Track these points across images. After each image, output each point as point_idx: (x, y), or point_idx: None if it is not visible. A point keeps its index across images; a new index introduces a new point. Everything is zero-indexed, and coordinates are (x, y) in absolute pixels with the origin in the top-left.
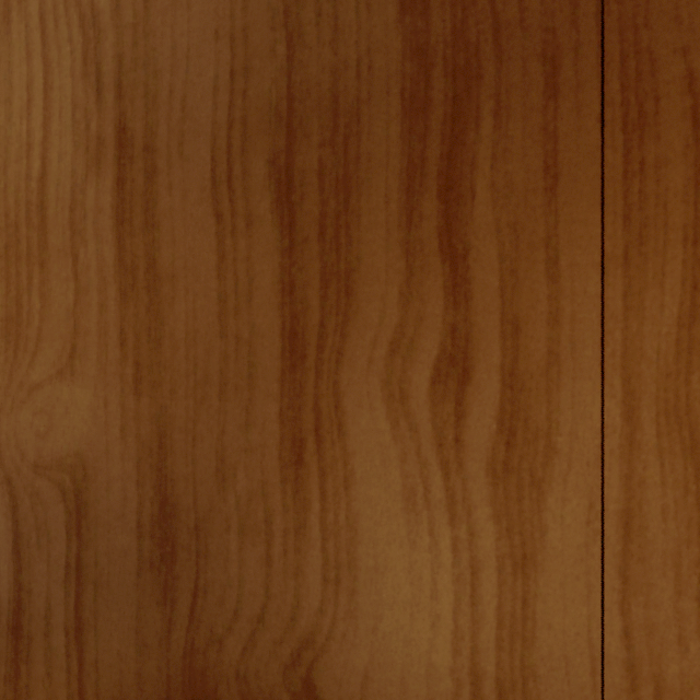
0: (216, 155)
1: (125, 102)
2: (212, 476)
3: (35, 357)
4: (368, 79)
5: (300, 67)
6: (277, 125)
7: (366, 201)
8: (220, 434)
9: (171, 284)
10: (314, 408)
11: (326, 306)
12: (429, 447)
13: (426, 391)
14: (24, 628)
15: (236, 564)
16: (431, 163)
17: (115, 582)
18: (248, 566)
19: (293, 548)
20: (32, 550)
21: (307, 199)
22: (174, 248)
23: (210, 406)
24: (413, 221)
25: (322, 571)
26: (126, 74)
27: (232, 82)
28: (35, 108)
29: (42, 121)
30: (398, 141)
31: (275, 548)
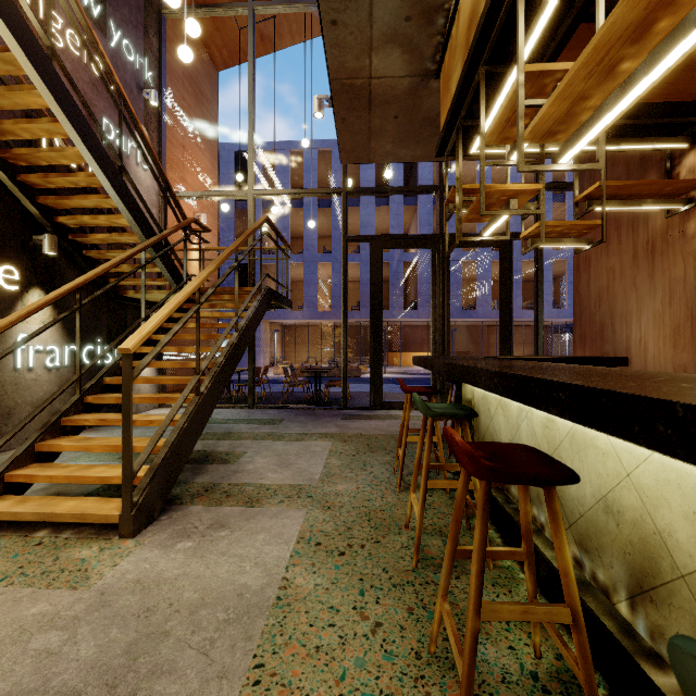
0: None
1: (692, 311)
2: None
3: (678, 349)
4: None
5: None
6: None
7: None
8: None
9: None
10: None
11: None
12: None
13: None
14: None
15: None
16: None
17: None
18: None
19: None
20: None
21: None
22: None
23: None
24: None
25: None
26: (692, 307)
27: None
28: (678, 312)
29: (679, 314)
30: None
31: None
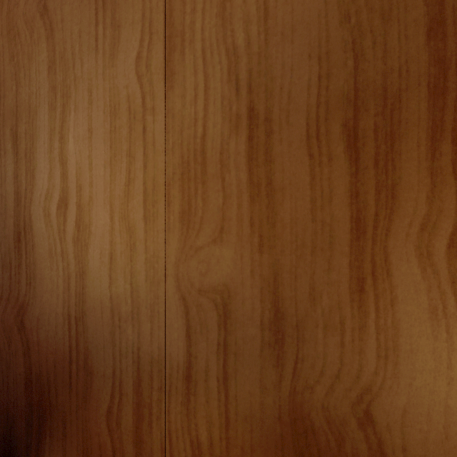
0: (309, 122)
1: (253, 95)
2: (307, 297)
3: (199, 232)
4: (405, 77)
5: (362, 72)
6: (347, 104)
7: (405, 146)
8: (311, 275)
9: (281, 193)
10: (371, 261)
11: (379, 204)
12: (446, 283)
13: (443, 251)
14: (192, 376)
15: (322, 346)
16: (447, 123)
17: (247, 353)
18: (329, 347)
19: (358, 338)
20: (197, 335)
21: (367, 145)
22: (283, 173)
23: (305, 259)
24: (436, 156)
25: (376, 351)
26: (254, 80)
27: (319, 82)
28: (199, 100)
29: (203, 107)
30: (425, 112)
31: (346, 338)
